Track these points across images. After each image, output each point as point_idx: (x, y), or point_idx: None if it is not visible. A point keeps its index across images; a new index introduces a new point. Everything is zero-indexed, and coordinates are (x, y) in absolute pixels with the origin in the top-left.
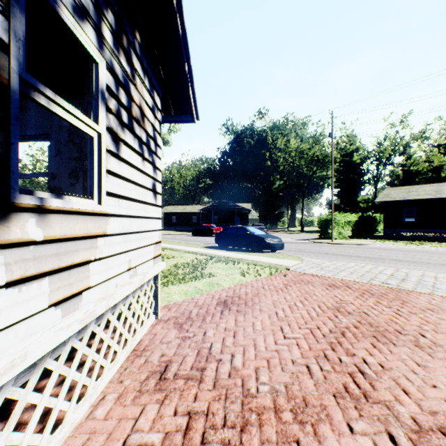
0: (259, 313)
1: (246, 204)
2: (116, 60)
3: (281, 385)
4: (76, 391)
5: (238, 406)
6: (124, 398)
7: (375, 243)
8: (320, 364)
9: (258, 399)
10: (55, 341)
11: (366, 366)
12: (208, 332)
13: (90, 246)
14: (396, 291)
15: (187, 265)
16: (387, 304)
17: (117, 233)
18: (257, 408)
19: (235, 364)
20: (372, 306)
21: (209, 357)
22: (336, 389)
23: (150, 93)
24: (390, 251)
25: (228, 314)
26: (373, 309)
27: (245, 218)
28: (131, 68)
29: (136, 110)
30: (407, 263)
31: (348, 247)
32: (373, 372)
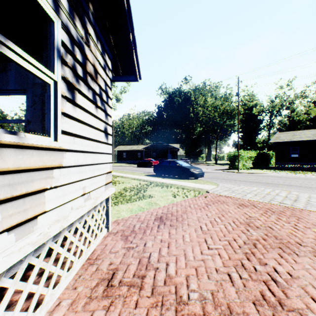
0: (187, 227)
1: (176, 144)
2: (71, 22)
3: (208, 293)
4: (32, 302)
5: (173, 313)
6: (76, 305)
7: (270, 172)
8: (239, 273)
9: (189, 306)
10: (3, 266)
11: (277, 275)
12: (147, 243)
13: (46, 176)
14: (291, 209)
15: (132, 189)
16: (286, 220)
17: (72, 165)
18: (189, 315)
19: (170, 272)
20: (274, 221)
21: (148, 266)
22: (254, 296)
23: (102, 55)
24: (282, 178)
25: (163, 228)
26: (275, 224)
27: (175, 154)
28: (85, 32)
29: (90, 67)
30: (296, 187)
31: (251, 175)
32: (284, 280)
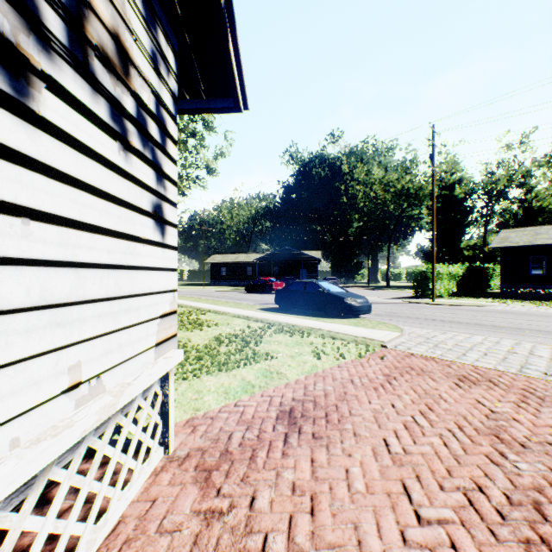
0: (354, 442)
1: (315, 252)
2: None
3: None
4: None
5: None
6: None
7: (494, 304)
8: None
9: None
10: None
11: None
12: (258, 498)
13: None
14: None
15: (234, 338)
16: None
17: (17, 306)
18: None
19: None
20: None
21: None
22: None
23: (145, 25)
24: (523, 316)
25: (297, 445)
26: None
27: (314, 270)
28: None
29: (99, 32)
30: None
31: (459, 309)
32: None
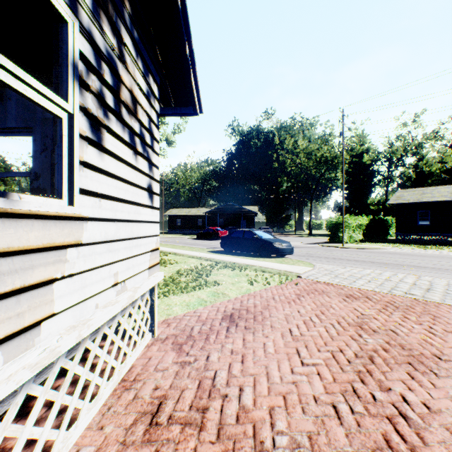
0: (270, 330)
1: (252, 207)
2: (95, 25)
3: (303, 436)
4: None
5: None
6: None
7: (388, 247)
8: (350, 404)
9: None
10: None
11: (407, 407)
12: (211, 356)
13: (55, 260)
14: (423, 303)
15: (190, 272)
16: (416, 319)
17: (97, 241)
18: None
19: (245, 402)
20: (399, 322)
21: (212, 392)
22: (375, 442)
23: (144, 77)
24: (406, 256)
25: (235, 332)
26: (401, 325)
27: (252, 221)
28: (118, 41)
29: (125, 93)
30: (427, 269)
31: (361, 251)
32: (419, 416)
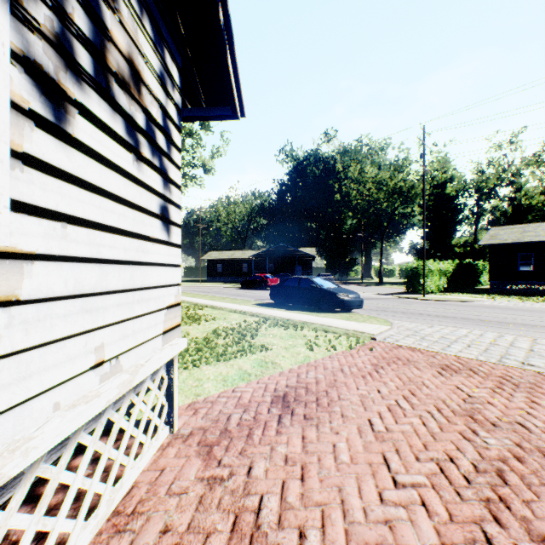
0: (342, 422)
1: (309, 249)
2: None
3: None
4: None
5: None
6: None
7: (483, 299)
8: None
9: None
10: None
11: None
12: (255, 467)
13: None
14: None
15: (230, 332)
16: None
17: (58, 295)
18: None
19: None
20: (527, 409)
21: (255, 540)
22: None
23: (154, 47)
24: (508, 311)
25: (290, 424)
26: (531, 415)
27: (308, 266)
28: None
29: (118, 60)
30: (542, 329)
31: (448, 304)
32: None
